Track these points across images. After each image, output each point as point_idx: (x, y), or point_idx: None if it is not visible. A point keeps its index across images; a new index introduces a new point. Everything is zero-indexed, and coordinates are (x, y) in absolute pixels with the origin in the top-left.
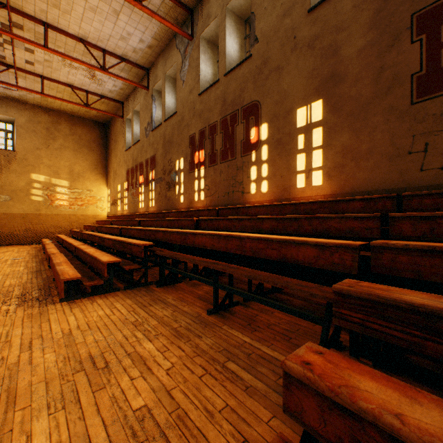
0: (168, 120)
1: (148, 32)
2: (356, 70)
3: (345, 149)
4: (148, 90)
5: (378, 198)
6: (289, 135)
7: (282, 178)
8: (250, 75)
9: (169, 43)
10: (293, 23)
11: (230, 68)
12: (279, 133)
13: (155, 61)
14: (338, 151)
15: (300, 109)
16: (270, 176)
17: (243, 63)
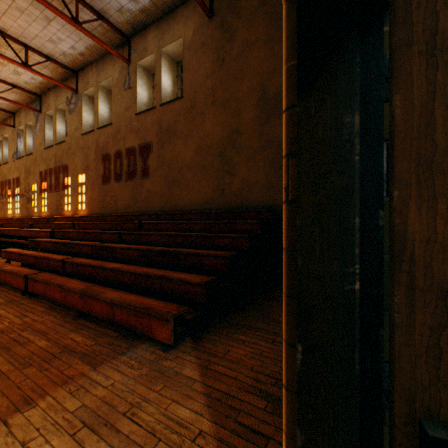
0: (28, 156)
1: (10, 98)
2: (93, 167)
3: (90, 196)
4: (15, 128)
5: (89, 216)
6: (77, 185)
7: (75, 204)
8: (65, 151)
9: (29, 105)
10: (78, 136)
11: (60, 140)
12: (74, 183)
13: (20, 110)
14: (89, 197)
15: (80, 175)
16: (72, 203)
17: (63, 143)
